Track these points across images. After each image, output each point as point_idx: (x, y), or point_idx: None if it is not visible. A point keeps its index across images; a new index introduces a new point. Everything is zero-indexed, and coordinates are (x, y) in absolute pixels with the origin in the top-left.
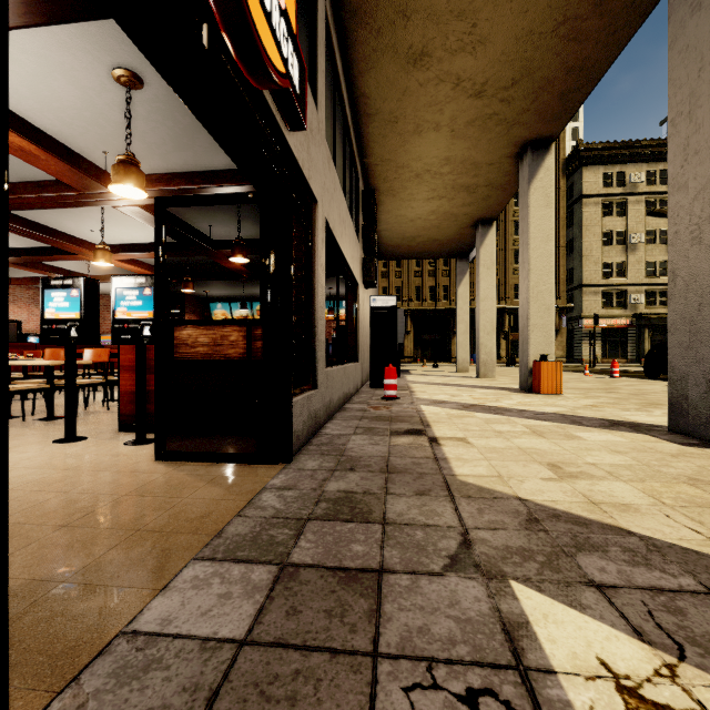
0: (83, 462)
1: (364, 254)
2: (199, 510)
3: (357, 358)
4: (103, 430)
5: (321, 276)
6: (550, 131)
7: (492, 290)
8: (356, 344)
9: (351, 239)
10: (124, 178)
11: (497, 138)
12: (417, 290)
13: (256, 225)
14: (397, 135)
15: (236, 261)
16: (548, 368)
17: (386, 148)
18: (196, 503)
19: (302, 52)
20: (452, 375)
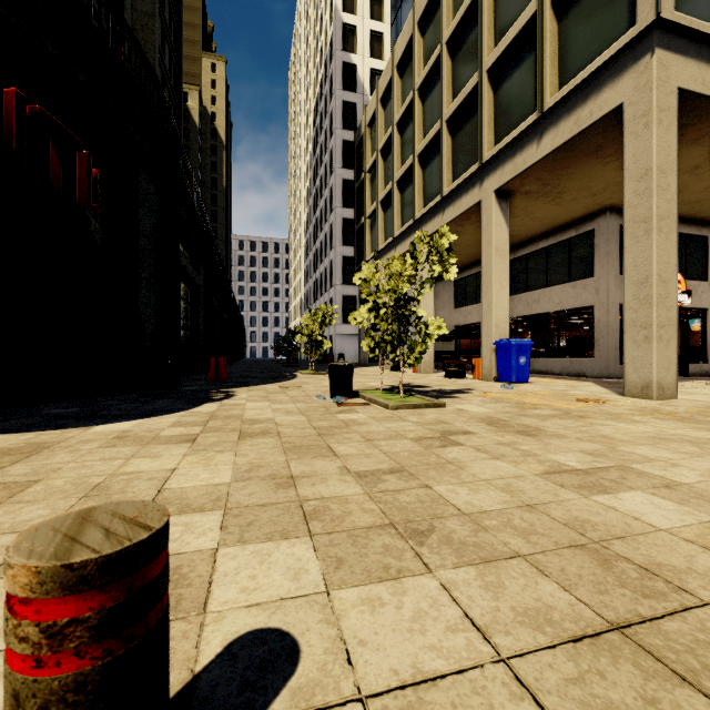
0: None
1: None
2: None
3: None
4: None
5: None
6: None
7: None
8: None
9: None
10: None
11: None
12: None
13: None
14: None
15: None
16: None
17: None
18: None
19: (689, 290)
20: None
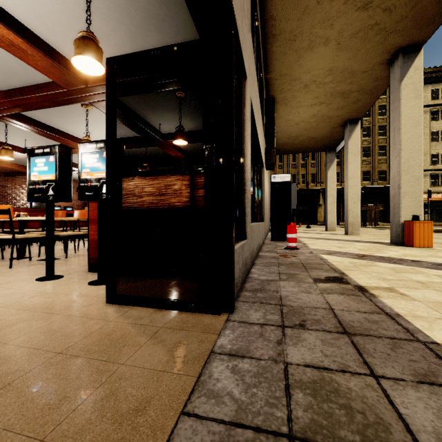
0: (46, 301)
1: (266, 145)
2: (133, 394)
3: (262, 219)
4: (78, 270)
5: (248, 143)
6: (421, 36)
7: (357, 170)
8: (261, 209)
9: (261, 128)
10: (84, 50)
11: (374, 47)
12: (293, 177)
13: (192, 122)
14: (294, 52)
15: (178, 144)
16: (420, 226)
17: (284, 64)
18: (133, 376)
19: None
20: (324, 233)
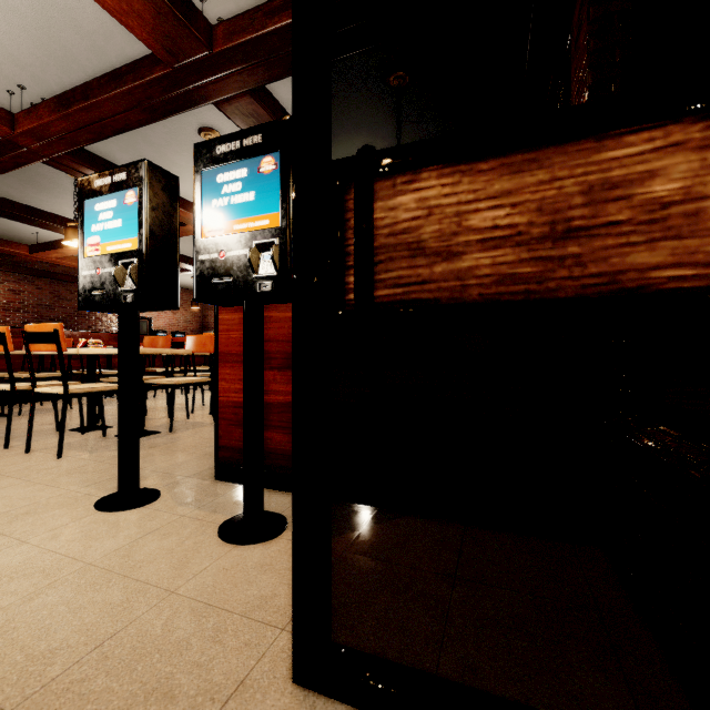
0: (90, 638)
1: None
2: None
3: None
4: (193, 471)
5: None
6: None
7: None
8: None
9: None
10: None
11: None
12: None
13: None
14: None
15: None
16: None
17: None
18: None
19: None
20: None
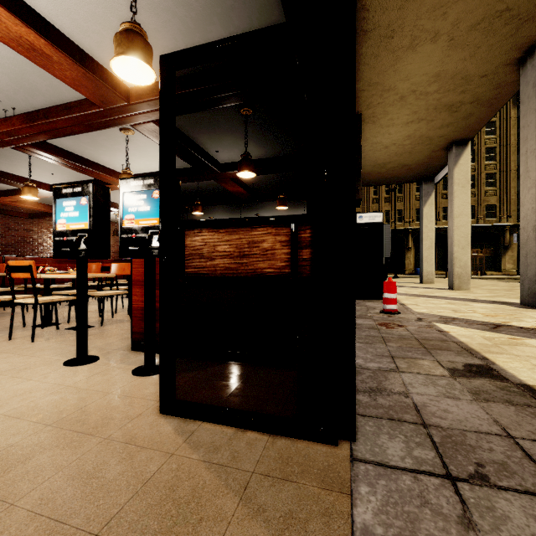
0: (76, 407)
1: None
2: None
3: None
4: (118, 347)
5: None
6: None
7: (466, 206)
8: None
9: None
10: (127, 48)
11: (500, 41)
12: None
13: (258, 148)
14: (390, 53)
15: (243, 176)
16: None
17: (376, 69)
18: None
19: None
20: (421, 286)
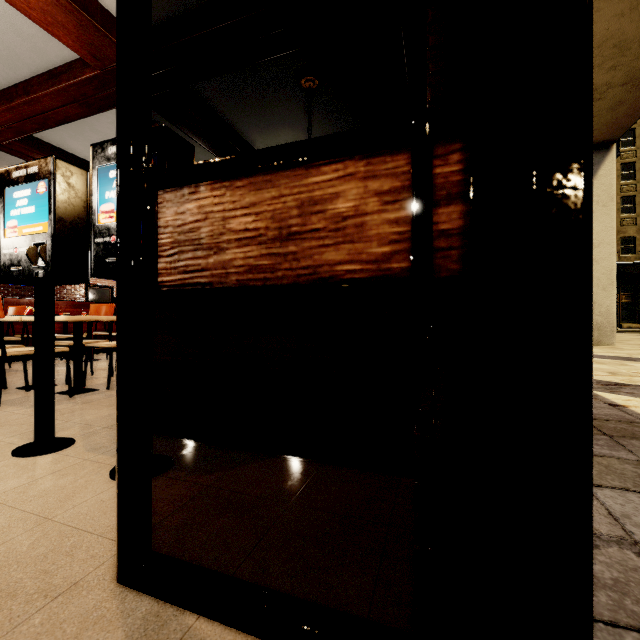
0: None
1: None
2: None
3: None
4: (112, 423)
5: None
6: None
7: (609, 232)
8: None
9: None
10: None
11: None
12: None
13: None
14: None
15: None
16: None
17: None
18: None
19: None
20: None
